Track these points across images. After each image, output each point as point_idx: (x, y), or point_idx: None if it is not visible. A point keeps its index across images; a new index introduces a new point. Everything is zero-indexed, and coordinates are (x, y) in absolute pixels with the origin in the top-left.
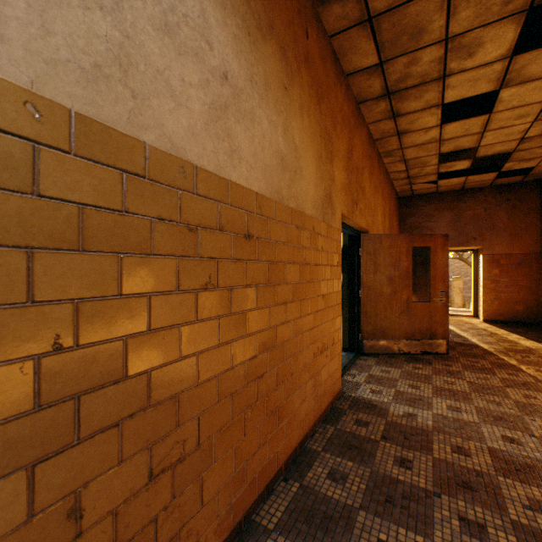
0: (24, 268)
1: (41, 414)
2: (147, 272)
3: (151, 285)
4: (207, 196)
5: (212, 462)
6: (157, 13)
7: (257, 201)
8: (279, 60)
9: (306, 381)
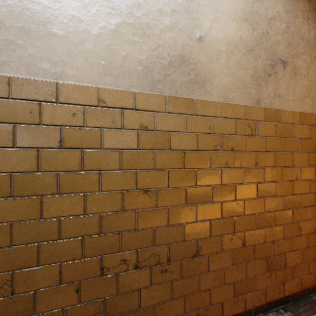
0: (291, 157)
1: (293, 196)
2: (314, 158)
3: (315, 163)
4: None
5: None
6: None
7: None
8: None
9: None
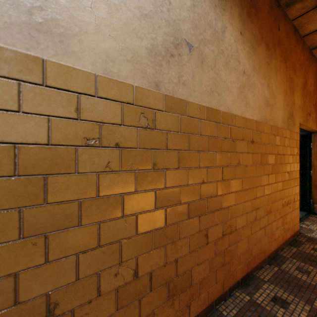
0: (198, 157)
1: (200, 201)
2: (221, 158)
3: (222, 163)
4: (238, 126)
5: (239, 239)
6: (224, 60)
7: (256, 124)
8: (265, 51)
9: (278, 218)
